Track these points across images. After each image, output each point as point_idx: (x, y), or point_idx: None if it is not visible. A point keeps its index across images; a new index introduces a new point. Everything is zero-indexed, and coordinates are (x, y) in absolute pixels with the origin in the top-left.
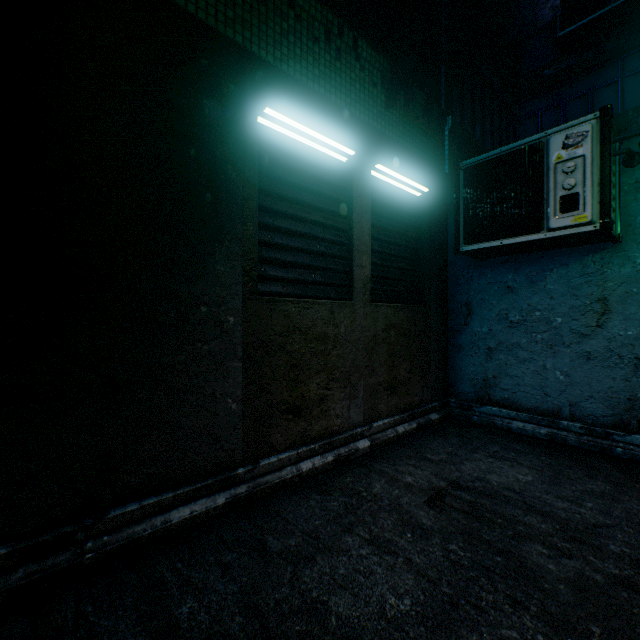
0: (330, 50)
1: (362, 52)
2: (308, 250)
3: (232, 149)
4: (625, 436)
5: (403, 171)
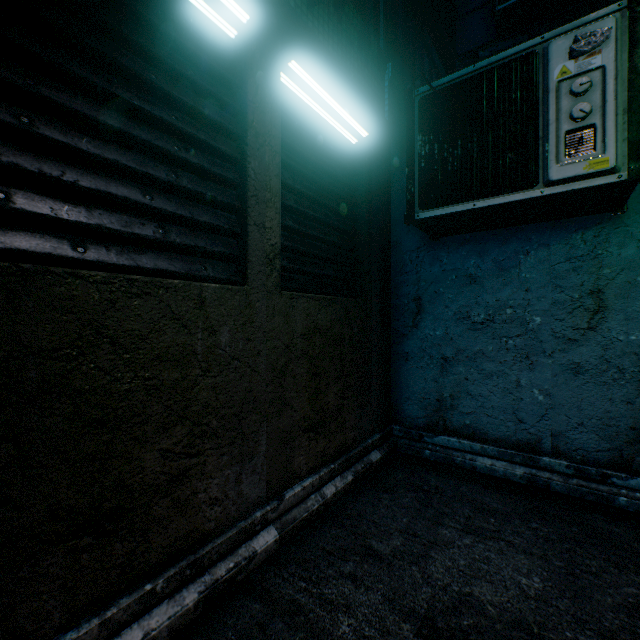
0: None
1: None
2: (145, 176)
3: None
4: (629, 479)
5: (334, 89)
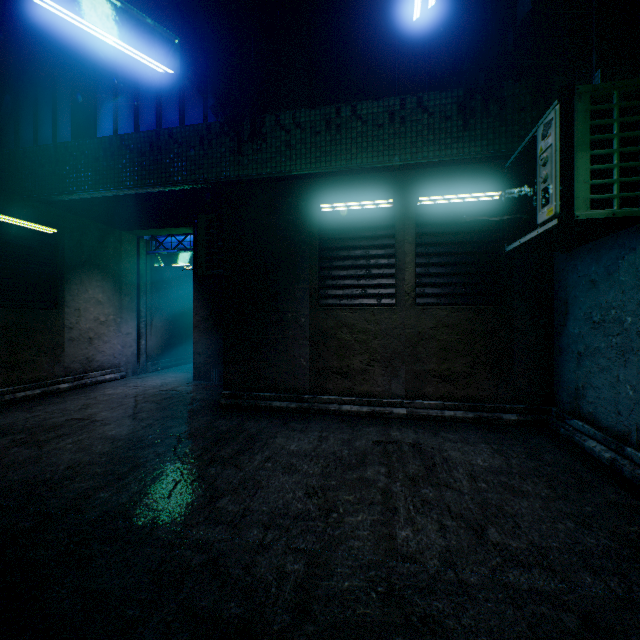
0: (394, 124)
1: (428, 103)
2: (357, 276)
3: (303, 235)
4: None
5: (452, 191)
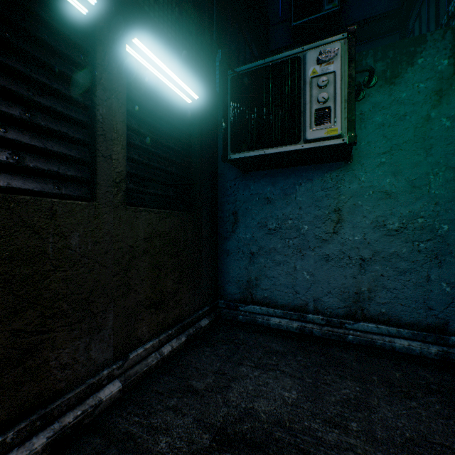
0: None
1: None
2: None
3: None
4: (354, 324)
5: (170, 63)
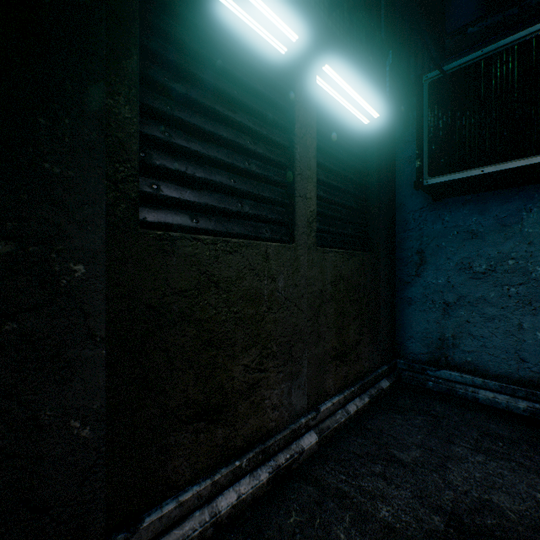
0: None
1: None
2: (231, 165)
3: None
4: None
5: (355, 82)
